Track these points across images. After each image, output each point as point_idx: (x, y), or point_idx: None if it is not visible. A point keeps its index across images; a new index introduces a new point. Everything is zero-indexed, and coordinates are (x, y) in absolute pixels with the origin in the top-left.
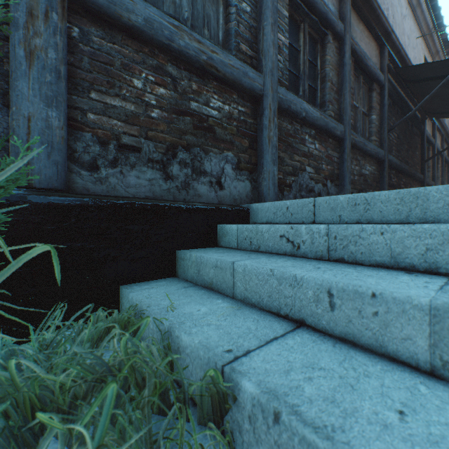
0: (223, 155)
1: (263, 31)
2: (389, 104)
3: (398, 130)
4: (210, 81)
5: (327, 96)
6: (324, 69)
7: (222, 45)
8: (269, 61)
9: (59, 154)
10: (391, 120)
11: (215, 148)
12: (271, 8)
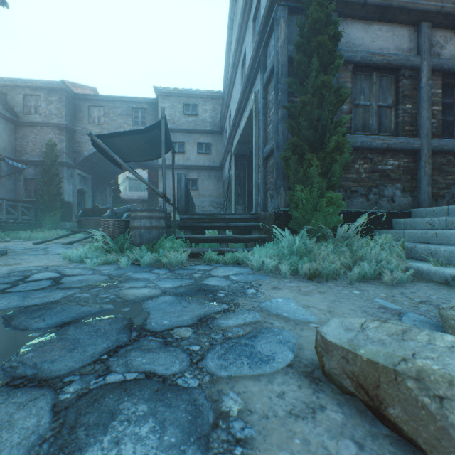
0: (394, 186)
1: (420, 115)
2: None
3: None
4: (387, 153)
5: None
6: None
7: (393, 130)
8: (424, 129)
9: None
10: None
11: (389, 184)
12: (425, 99)
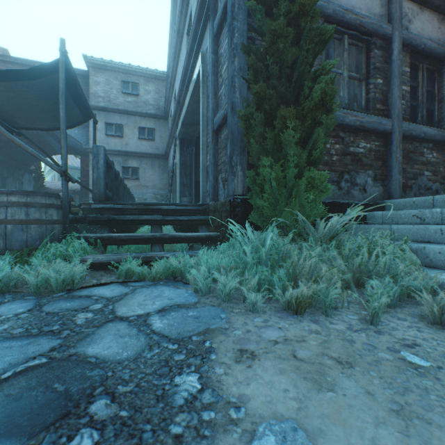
0: (366, 173)
1: (391, 92)
2: None
3: None
4: (359, 133)
5: (444, 113)
6: (441, 93)
7: (364, 108)
8: (396, 110)
9: None
10: None
11: (361, 170)
12: (397, 75)
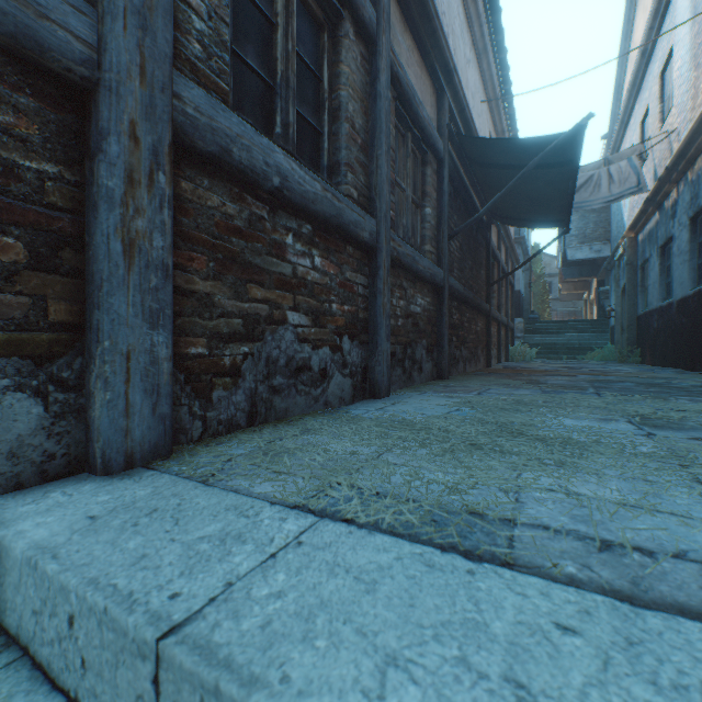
0: None
1: None
2: (449, 192)
3: (461, 236)
4: None
5: (345, 152)
6: (337, 92)
7: None
8: None
9: None
10: (452, 219)
11: None
12: None
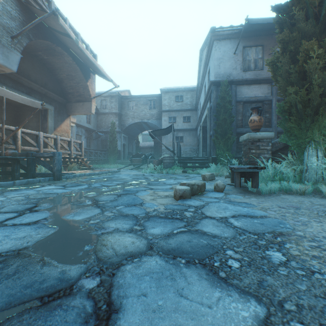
0: None
1: (271, 118)
2: None
3: None
4: None
5: None
6: None
7: None
8: (273, 124)
9: (235, 152)
10: None
11: None
12: (274, 112)
